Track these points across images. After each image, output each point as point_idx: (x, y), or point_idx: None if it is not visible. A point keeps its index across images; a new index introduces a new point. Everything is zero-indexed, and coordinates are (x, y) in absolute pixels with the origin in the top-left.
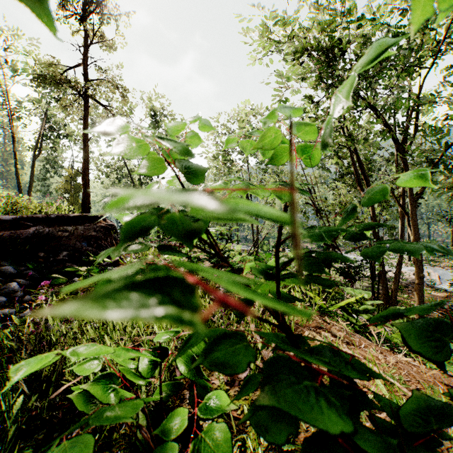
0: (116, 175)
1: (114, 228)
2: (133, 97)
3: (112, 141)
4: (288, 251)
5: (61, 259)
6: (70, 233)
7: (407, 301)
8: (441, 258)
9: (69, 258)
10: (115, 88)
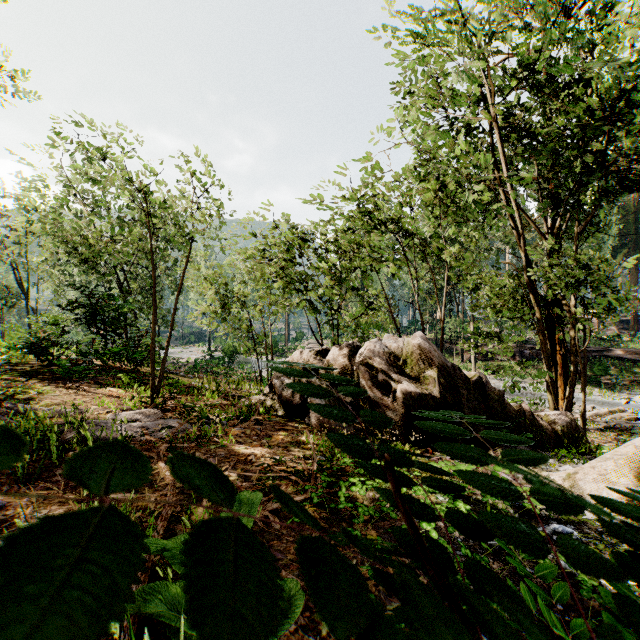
0: None
1: None
2: None
3: None
4: None
5: None
6: None
7: None
8: None
9: None
10: None
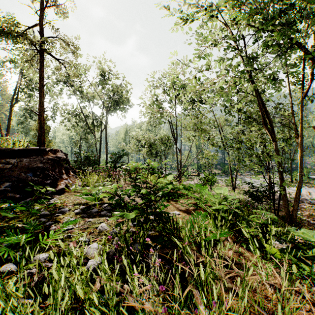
0: (75, 119)
1: (66, 160)
2: (87, 60)
3: (72, 94)
4: (201, 175)
5: (2, 190)
6: (13, 165)
7: (299, 216)
8: (314, 181)
9: (11, 189)
10: (66, 44)
